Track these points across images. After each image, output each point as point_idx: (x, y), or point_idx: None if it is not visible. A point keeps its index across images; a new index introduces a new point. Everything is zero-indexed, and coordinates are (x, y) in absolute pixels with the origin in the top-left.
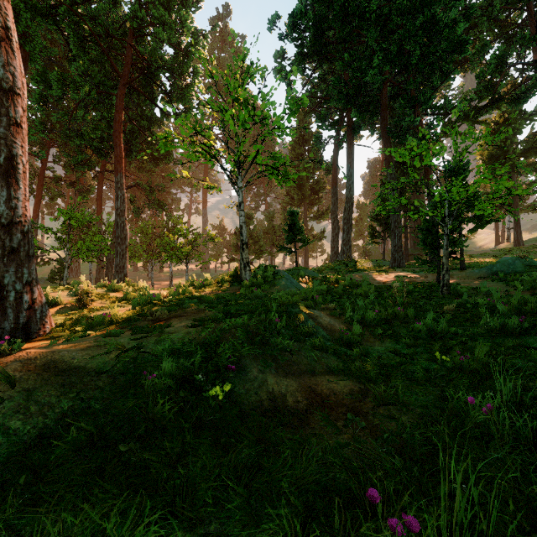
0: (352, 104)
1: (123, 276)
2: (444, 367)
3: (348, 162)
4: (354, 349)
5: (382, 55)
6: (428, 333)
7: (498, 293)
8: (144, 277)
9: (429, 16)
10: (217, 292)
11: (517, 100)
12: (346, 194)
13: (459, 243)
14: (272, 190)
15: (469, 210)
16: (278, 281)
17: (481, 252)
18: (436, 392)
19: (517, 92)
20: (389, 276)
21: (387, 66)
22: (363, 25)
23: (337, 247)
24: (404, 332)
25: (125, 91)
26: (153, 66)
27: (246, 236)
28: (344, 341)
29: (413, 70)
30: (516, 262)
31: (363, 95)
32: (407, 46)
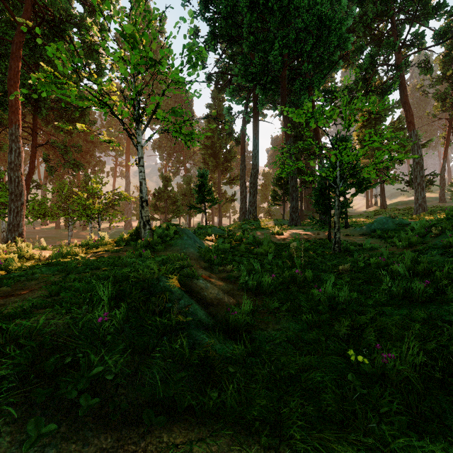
0: (257, 81)
1: (18, 235)
2: (360, 372)
3: (254, 133)
4: (237, 347)
5: (282, 41)
6: (329, 303)
7: (387, 251)
8: (66, 235)
9: (320, 10)
10: (106, 253)
11: (384, 92)
12: (253, 161)
13: (346, 204)
14: (191, 157)
15: (351, 177)
16: (176, 240)
17: (357, 214)
18: (364, 452)
19: (384, 86)
20: (288, 233)
21: (286, 49)
22: (267, 14)
23: (245, 207)
24: (303, 305)
25: (23, 39)
26: (57, 17)
27: (146, 193)
28: (230, 324)
29: (307, 57)
30: (389, 221)
31: (266, 74)
32: (302, 36)
